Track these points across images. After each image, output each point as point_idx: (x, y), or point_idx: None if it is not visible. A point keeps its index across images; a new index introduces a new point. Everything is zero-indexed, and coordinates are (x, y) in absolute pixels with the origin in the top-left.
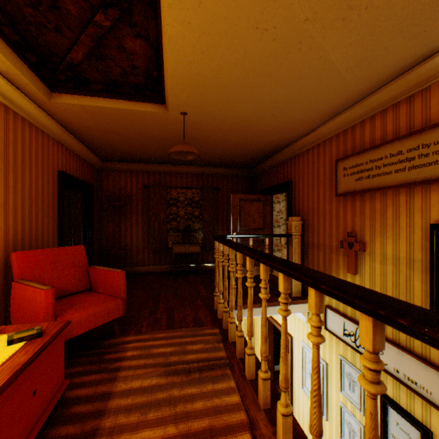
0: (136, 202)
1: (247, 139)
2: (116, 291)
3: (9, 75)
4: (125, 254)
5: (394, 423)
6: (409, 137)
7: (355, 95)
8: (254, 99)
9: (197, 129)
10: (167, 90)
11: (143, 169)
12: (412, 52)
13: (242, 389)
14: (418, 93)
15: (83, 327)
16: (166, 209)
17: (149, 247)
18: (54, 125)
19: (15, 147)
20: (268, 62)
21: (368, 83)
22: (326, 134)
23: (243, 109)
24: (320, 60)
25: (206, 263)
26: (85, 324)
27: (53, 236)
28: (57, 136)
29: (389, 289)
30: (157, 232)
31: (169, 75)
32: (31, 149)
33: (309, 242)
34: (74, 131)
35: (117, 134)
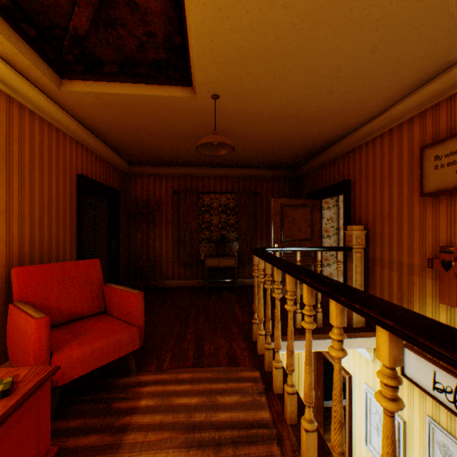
0: (166, 210)
1: (293, 129)
2: (132, 317)
3: (7, 56)
4: (154, 266)
5: None
6: None
7: None
8: (307, 67)
9: (232, 119)
10: (193, 61)
11: (173, 173)
12: None
13: None
14: None
15: (85, 366)
16: (197, 217)
17: (179, 260)
18: (70, 121)
19: (21, 144)
20: None
21: None
22: (404, 114)
23: (291, 84)
24: None
25: (242, 278)
26: (88, 362)
27: (70, 247)
28: (76, 135)
29: None
30: (188, 243)
31: (193, 37)
32: (43, 148)
33: (375, 258)
34: (94, 129)
35: (140, 130)
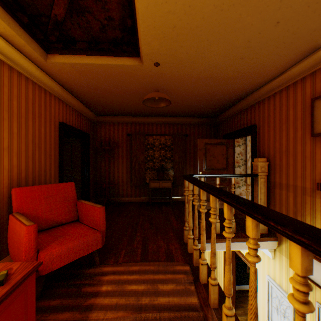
0: (122, 147)
1: (213, 88)
2: (97, 225)
3: (8, 37)
4: (113, 187)
5: None
6: None
7: None
8: (225, 40)
9: (169, 81)
10: (140, 38)
11: (127, 121)
12: None
13: None
14: None
15: (62, 261)
16: (144, 152)
17: (131, 182)
18: (54, 84)
19: (19, 100)
20: None
21: None
22: (298, 75)
23: (212, 53)
24: None
25: (176, 196)
26: (64, 257)
27: (54, 173)
28: (58, 94)
29: None
30: (137, 171)
31: (140, 18)
32: (34, 104)
33: (275, 182)
34: (71, 90)
35: (103, 90)
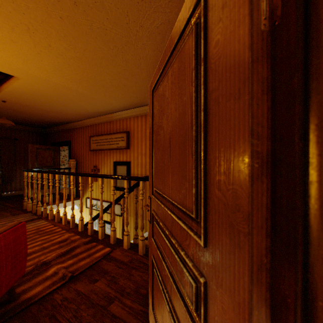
0: None
1: (45, 117)
2: None
3: None
4: None
5: (107, 228)
6: (109, 135)
7: (95, 115)
8: (51, 107)
9: (10, 107)
10: None
11: None
12: (108, 111)
13: (49, 221)
14: (112, 121)
15: None
16: None
17: None
18: None
19: None
20: (59, 101)
21: (98, 113)
22: (87, 124)
23: (45, 108)
24: (80, 105)
25: (5, 192)
26: None
27: None
28: None
29: (106, 184)
30: None
31: (4, 91)
32: None
33: (80, 171)
34: None
35: None
